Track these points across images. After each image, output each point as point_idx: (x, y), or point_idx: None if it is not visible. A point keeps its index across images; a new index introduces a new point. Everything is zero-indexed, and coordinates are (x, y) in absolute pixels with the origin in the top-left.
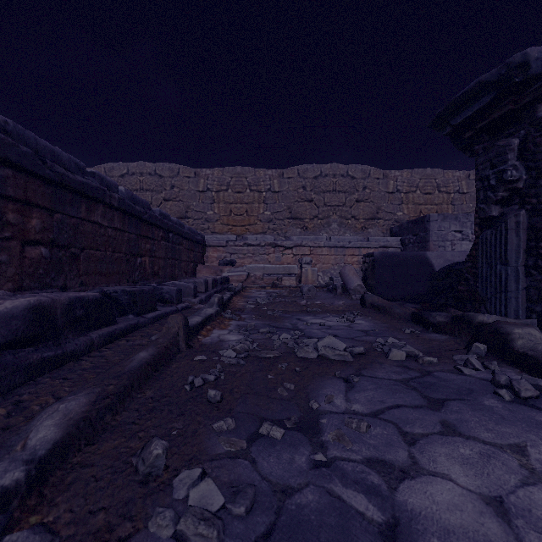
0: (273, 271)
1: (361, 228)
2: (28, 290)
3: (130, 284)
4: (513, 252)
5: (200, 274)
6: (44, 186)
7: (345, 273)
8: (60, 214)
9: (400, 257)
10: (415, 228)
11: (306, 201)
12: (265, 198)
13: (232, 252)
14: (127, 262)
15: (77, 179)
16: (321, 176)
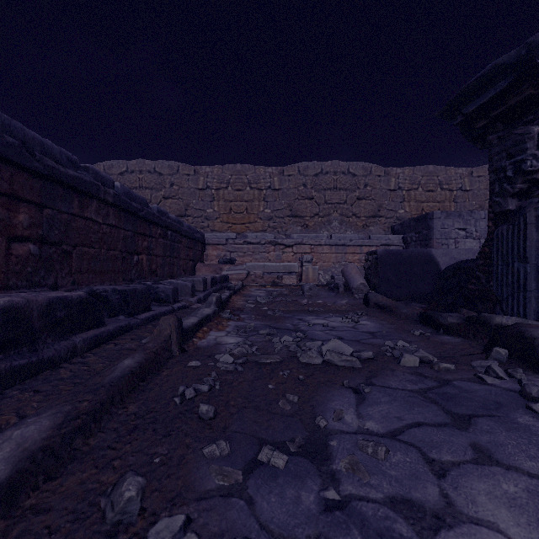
0: (274, 269)
1: (362, 226)
2: (14, 289)
3: (126, 282)
4: (533, 249)
5: (199, 273)
6: (32, 180)
7: (348, 272)
8: (50, 209)
9: (404, 254)
10: (417, 225)
11: (306, 199)
12: (265, 196)
13: (232, 250)
14: (123, 260)
15: (69, 172)
16: (322, 173)
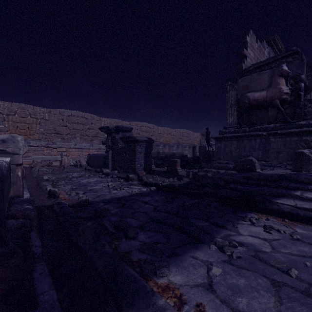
0: (47, 159)
1: (90, 140)
2: None
3: None
4: (110, 157)
5: None
6: None
7: (81, 160)
8: None
9: (98, 155)
10: None
11: (63, 126)
12: (40, 122)
13: None
14: None
15: None
16: (71, 116)
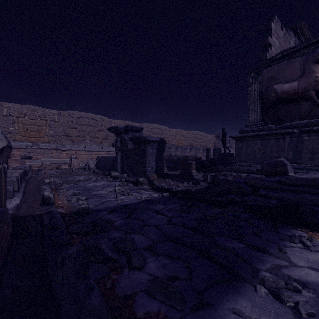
0: (56, 162)
1: (100, 142)
2: None
3: None
4: (119, 160)
5: (11, 164)
6: None
7: (89, 163)
8: None
9: (107, 158)
10: None
11: (73, 128)
12: (50, 124)
13: (30, 152)
14: None
15: None
16: (81, 117)
